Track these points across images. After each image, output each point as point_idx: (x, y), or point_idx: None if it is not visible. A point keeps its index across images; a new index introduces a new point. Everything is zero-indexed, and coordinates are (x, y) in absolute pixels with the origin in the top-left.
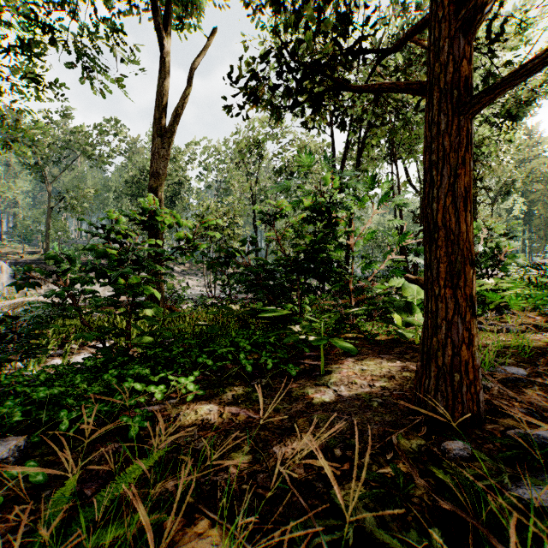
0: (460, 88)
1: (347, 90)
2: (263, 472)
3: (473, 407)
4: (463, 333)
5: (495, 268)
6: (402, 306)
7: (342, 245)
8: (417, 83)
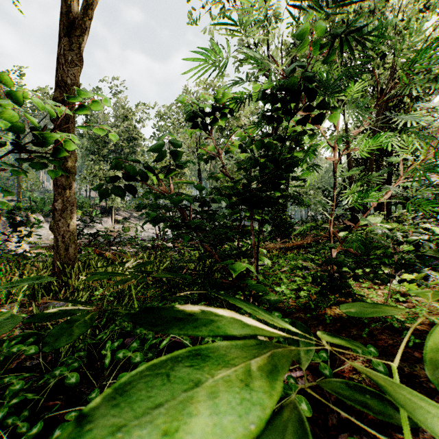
0: None
1: None
2: None
3: None
4: None
5: None
6: None
7: (317, 166)
8: None
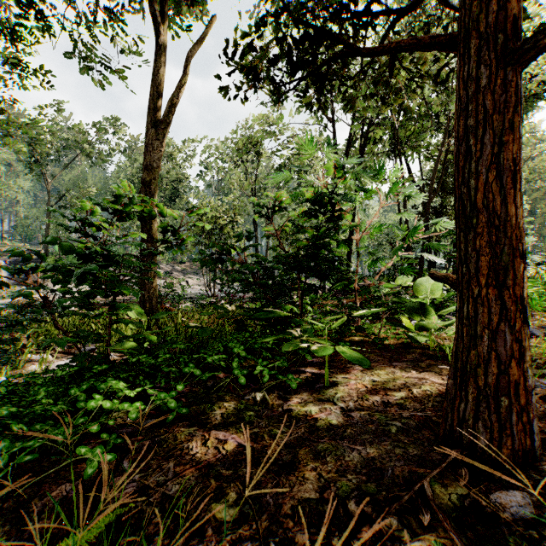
0: (506, 32)
1: (356, 54)
2: (252, 538)
3: (525, 440)
4: (512, 345)
5: None
6: (415, 307)
7: (347, 241)
8: (446, 35)
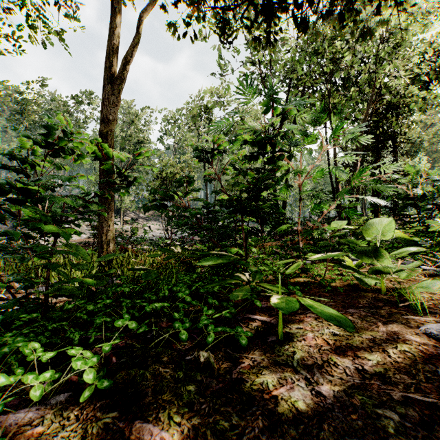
0: None
1: None
2: None
3: None
4: None
5: (432, 211)
6: (368, 249)
7: (290, 185)
8: None
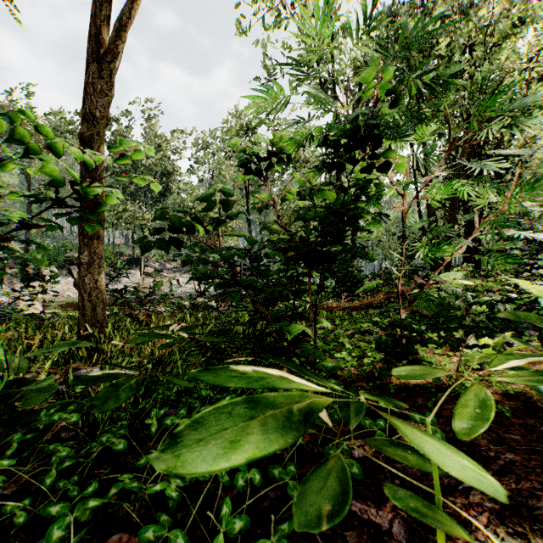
0: None
1: None
2: None
3: None
4: None
5: None
6: None
7: (384, 215)
8: None
